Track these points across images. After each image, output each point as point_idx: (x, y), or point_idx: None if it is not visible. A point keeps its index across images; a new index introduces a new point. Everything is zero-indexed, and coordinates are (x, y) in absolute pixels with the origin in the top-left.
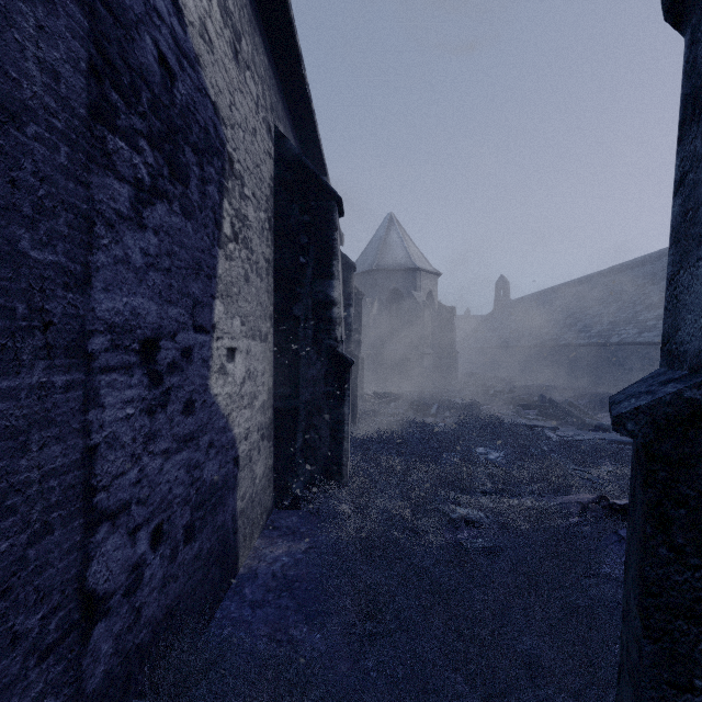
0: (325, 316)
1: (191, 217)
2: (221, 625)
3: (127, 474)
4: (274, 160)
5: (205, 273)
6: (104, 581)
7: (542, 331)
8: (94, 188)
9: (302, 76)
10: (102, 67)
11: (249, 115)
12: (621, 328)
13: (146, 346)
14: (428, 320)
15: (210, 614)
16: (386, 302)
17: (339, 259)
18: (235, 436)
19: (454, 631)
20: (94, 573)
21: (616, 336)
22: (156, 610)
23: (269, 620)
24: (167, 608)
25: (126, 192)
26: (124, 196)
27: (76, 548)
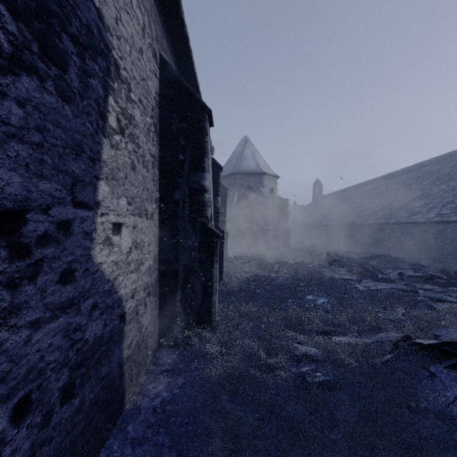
0: (198, 200)
1: (70, 101)
2: None
3: None
4: (159, 80)
5: (88, 156)
6: None
7: (344, 215)
8: None
9: (181, 18)
10: None
11: (136, 36)
12: (397, 213)
13: (5, 217)
14: (270, 207)
15: (93, 456)
16: (243, 195)
17: (209, 157)
18: (121, 296)
19: None
20: None
21: (394, 218)
22: None
23: None
24: None
25: None
26: None
27: None
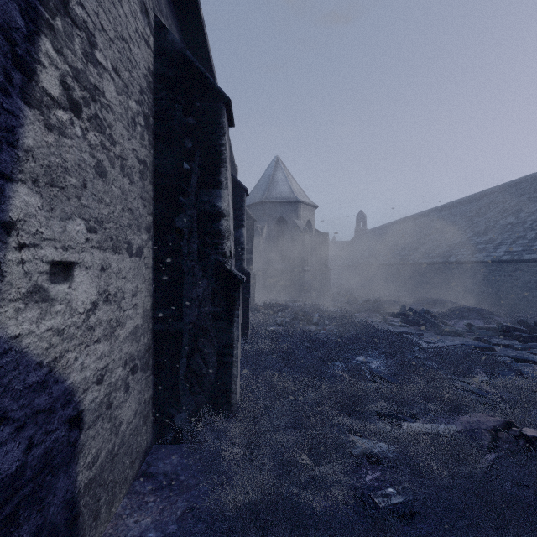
0: (211, 229)
1: None
2: None
3: None
4: (154, 53)
5: None
6: None
7: (394, 253)
8: None
9: None
10: None
11: None
12: (457, 250)
13: None
14: (307, 243)
15: None
16: (274, 228)
17: (228, 167)
18: (72, 385)
19: None
20: None
21: (454, 256)
22: None
23: None
24: None
25: None
26: None
27: None
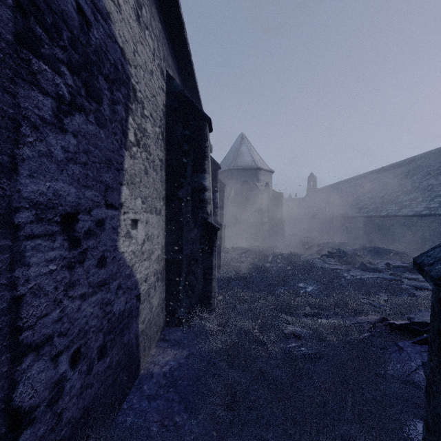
0: (200, 198)
1: (103, 127)
2: (126, 414)
3: (50, 314)
4: (166, 93)
5: (115, 167)
6: (29, 398)
7: (337, 208)
8: (20, 97)
9: (184, 38)
10: (27, 6)
11: (148, 61)
12: (387, 206)
13: (66, 218)
14: (266, 201)
15: (118, 406)
16: (239, 189)
17: (209, 160)
18: (137, 280)
19: (290, 419)
20: (20, 393)
21: (385, 211)
22: (75, 411)
23: (160, 409)
24: (84, 408)
25: (49, 103)
26: (47, 107)
27: (3, 377)
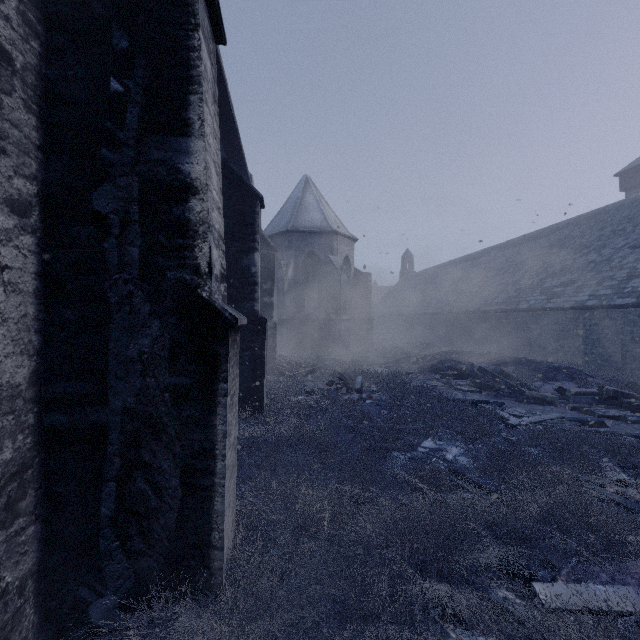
0: (170, 216)
1: None
2: None
3: None
4: None
5: None
6: None
7: (449, 299)
8: None
9: None
10: None
11: None
12: (528, 295)
13: None
14: (345, 285)
15: None
16: (302, 265)
17: (206, 100)
18: None
19: None
20: None
21: (525, 302)
22: None
23: None
24: None
25: None
26: None
27: None
